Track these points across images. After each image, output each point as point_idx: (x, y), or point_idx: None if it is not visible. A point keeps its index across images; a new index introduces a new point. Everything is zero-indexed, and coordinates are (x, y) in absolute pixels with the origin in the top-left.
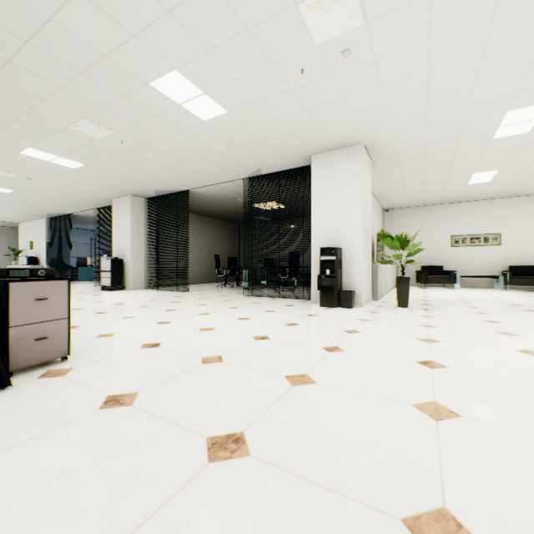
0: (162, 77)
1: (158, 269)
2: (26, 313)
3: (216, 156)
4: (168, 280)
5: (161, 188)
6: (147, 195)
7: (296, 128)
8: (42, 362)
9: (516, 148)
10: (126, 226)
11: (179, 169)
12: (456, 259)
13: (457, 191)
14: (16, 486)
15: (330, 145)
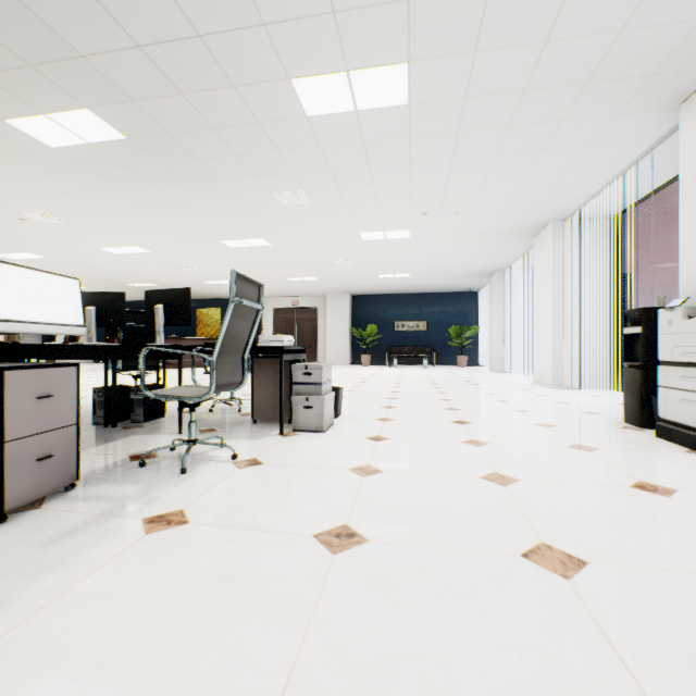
0: None
1: None
2: None
3: None
4: None
5: None
6: None
7: None
8: None
9: None
10: None
11: None
12: None
13: None
14: None
15: None
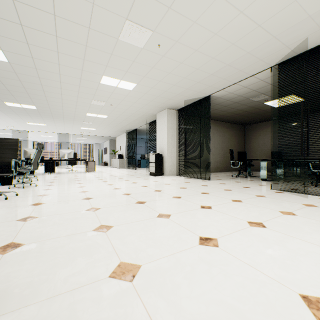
0: None
1: (185, 161)
2: None
3: (250, 36)
4: (191, 169)
5: (188, 98)
6: (177, 107)
7: None
8: None
9: None
10: (164, 131)
11: (206, 70)
12: None
13: None
14: None
15: None
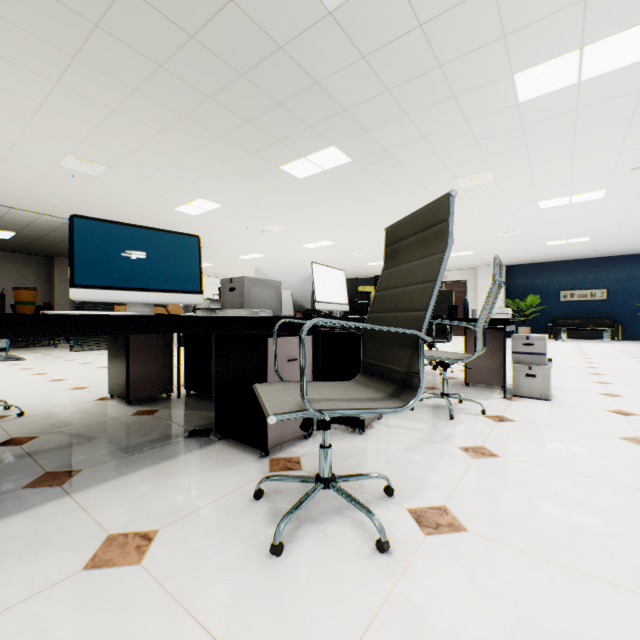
0: (213, 202)
1: None
2: None
3: (113, 210)
4: None
5: None
6: None
7: (199, 229)
8: None
9: (235, 261)
10: None
11: (32, 193)
12: None
13: None
14: None
15: None
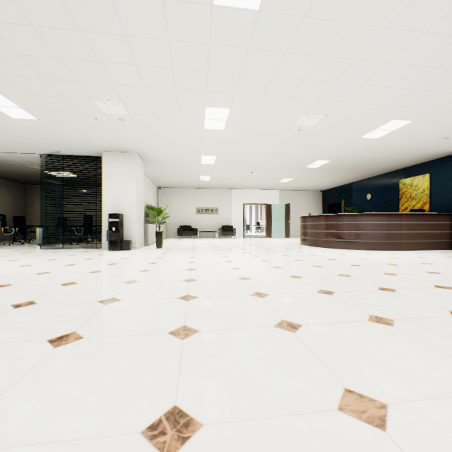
0: None
1: None
2: None
3: (17, 137)
4: None
5: None
6: None
7: (92, 138)
8: None
9: (213, 169)
10: None
11: None
12: (199, 221)
13: (197, 183)
14: None
15: (116, 150)
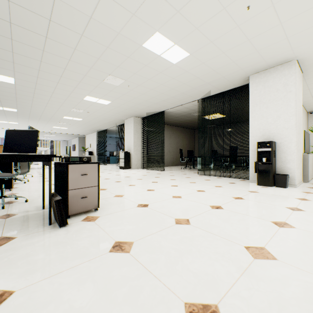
0: (149, 39)
1: (148, 157)
2: (76, 182)
3: (181, 87)
4: (153, 164)
5: (149, 111)
6: (141, 116)
7: (239, 57)
8: (84, 211)
9: None
10: (131, 134)
11: (159, 98)
12: None
13: None
14: (50, 312)
15: (266, 65)
